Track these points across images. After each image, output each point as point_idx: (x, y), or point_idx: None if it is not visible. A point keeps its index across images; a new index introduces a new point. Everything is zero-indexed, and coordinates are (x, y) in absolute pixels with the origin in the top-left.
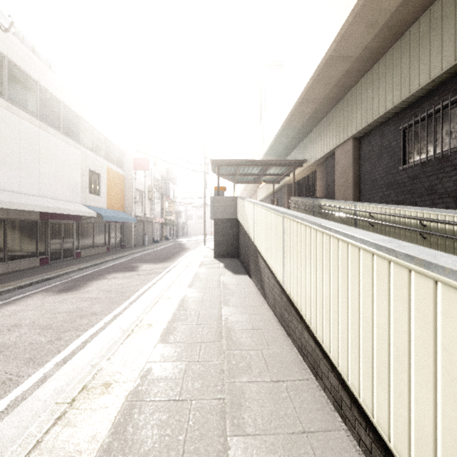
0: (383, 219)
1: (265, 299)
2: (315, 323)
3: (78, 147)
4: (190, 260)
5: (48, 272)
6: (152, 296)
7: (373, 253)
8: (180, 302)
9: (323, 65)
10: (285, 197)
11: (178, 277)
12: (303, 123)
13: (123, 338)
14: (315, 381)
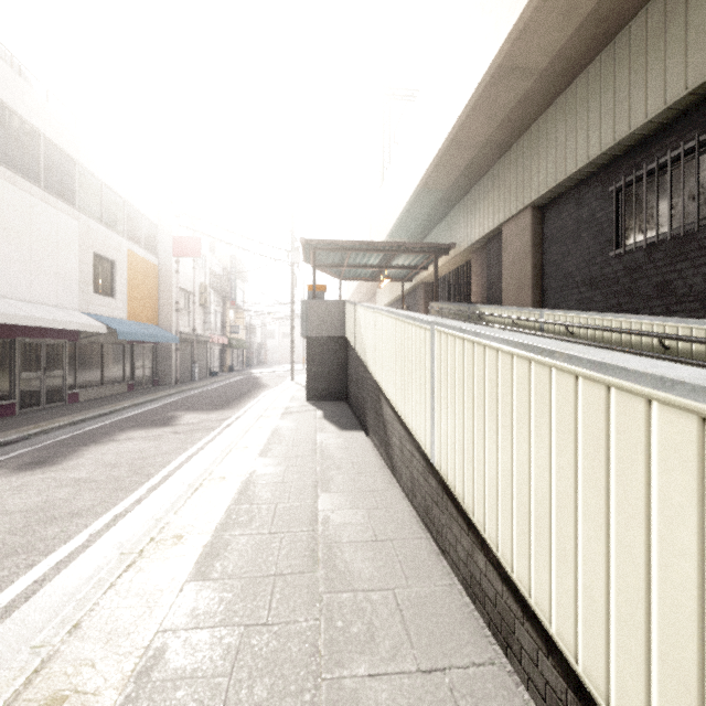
0: (590, 337)
1: (395, 476)
2: (508, 547)
3: (75, 214)
4: (267, 406)
5: (10, 430)
6: (193, 474)
7: (702, 413)
8: (242, 485)
9: (488, 82)
10: (420, 303)
11: (243, 436)
12: (452, 184)
13: (118, 571)
14: (504, 661)
